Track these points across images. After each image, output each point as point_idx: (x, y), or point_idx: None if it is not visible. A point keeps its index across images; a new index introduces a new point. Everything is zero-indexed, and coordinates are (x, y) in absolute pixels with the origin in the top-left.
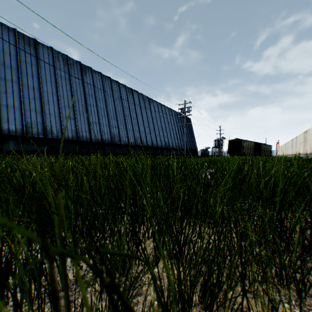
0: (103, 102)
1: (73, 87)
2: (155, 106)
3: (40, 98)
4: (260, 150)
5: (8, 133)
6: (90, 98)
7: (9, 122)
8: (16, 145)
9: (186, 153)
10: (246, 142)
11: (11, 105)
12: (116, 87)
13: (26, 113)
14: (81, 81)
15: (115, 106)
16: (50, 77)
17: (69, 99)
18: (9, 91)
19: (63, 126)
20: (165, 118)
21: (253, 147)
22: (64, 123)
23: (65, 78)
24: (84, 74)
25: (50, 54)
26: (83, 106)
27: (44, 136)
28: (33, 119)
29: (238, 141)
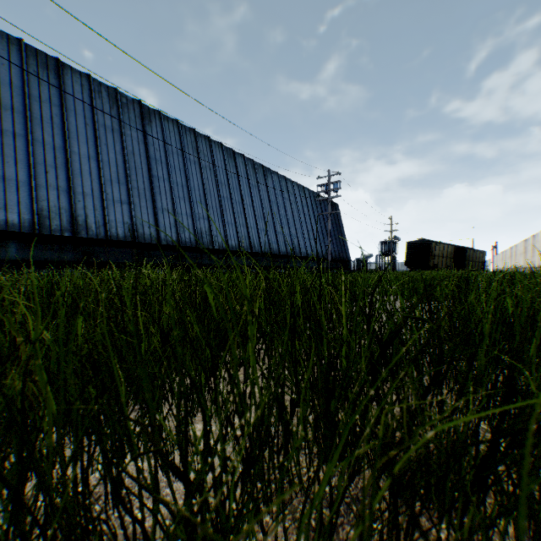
0: (181, 174)
1: (127, 146)
2: (275, 181)
3: (66, 164)
4: (463, 261)
5: (4, 228)
6: (158, 165)
7: (7, 207)
8: (20, 249)
9: (331, 266)
10: (439, 246)
11: (11, 177)
12: (205, 147)
13: (40, 192)
14: (141, 135)
15: (204, 181)
16: (85, 128)
17: (120, 167)
18: (8, 151)
19: (108, 216)
20: (292, 203)
21: (451, 254)
22: (110, 210)
23: (112, 130)
24: (146, 122)
25: (86, 86)
26: (144, 180)
27: (73, 234)
28: (53, 202)
29: (425, 244)
